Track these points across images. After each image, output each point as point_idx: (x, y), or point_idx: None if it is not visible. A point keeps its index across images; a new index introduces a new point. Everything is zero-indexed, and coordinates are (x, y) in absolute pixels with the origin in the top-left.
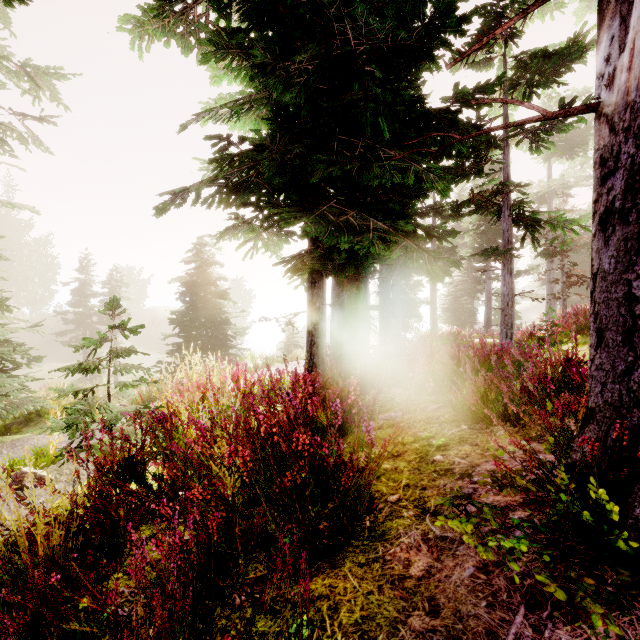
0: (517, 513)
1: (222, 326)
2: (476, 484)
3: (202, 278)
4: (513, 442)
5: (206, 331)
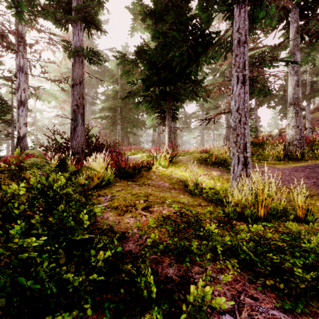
0: None
1: None
2: None
3: None
4: None
5: None
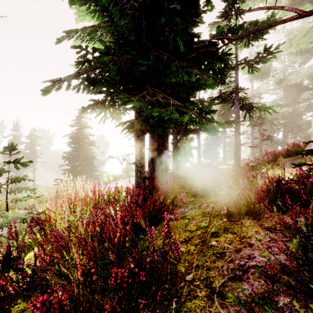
0: (281, 299)
1: (91, 160)
2: None
3: (81, 135)
4: (278, 248)
5: (83, 162)
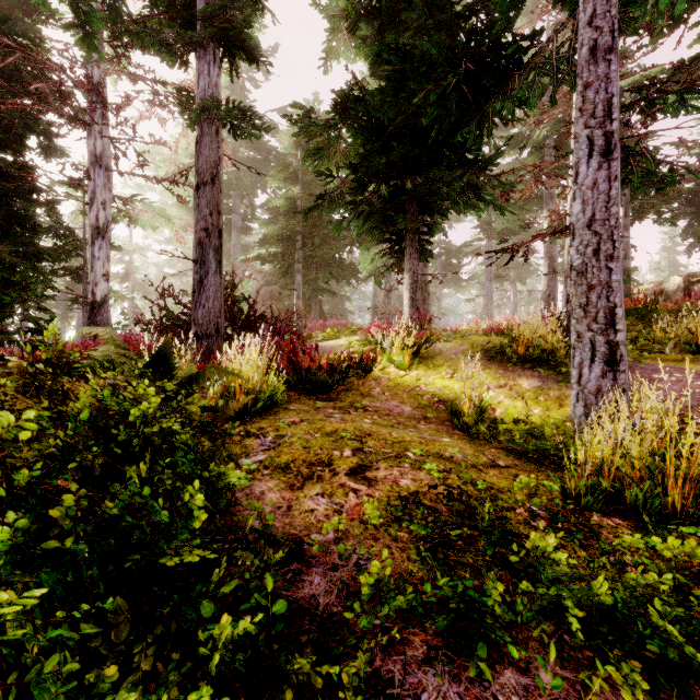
0: None
1: None
2: None
3: None
4: None
5: None
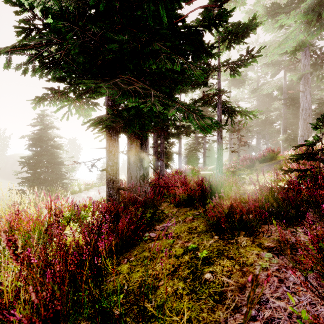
0: None
1: (58, 166)
2: (256, 322)
3: (44, 136)
4: None
5: (47, 169)
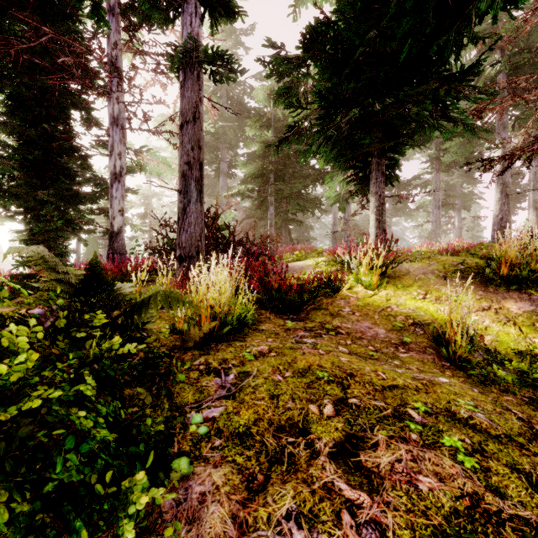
0: None
1: None
2: None
3: None
4: None
5: None
